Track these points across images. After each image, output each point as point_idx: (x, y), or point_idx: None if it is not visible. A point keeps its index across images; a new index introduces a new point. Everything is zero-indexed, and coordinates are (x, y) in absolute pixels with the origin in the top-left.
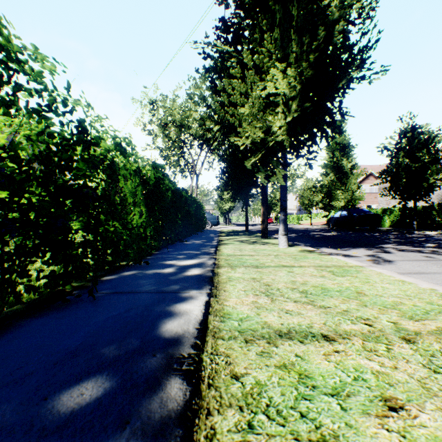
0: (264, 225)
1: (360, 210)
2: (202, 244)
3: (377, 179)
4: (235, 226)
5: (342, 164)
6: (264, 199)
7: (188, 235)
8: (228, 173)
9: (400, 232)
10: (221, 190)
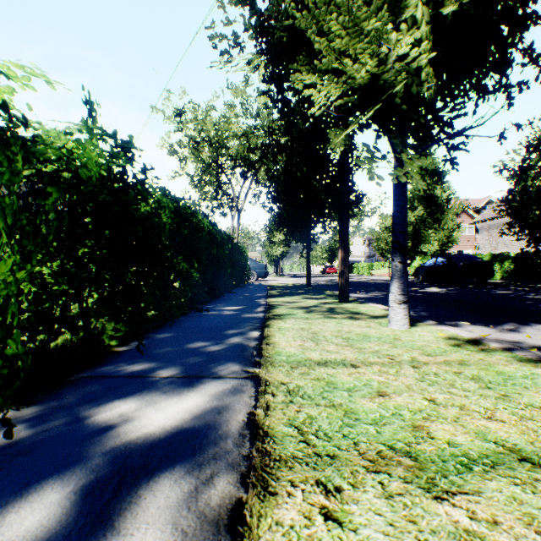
0: (343, 279)
1: (464, 256)
2: (236, 316)
3: (471, 217)
4: (288, 277)
5: (434, 193)
6: (343, 235)
7: (217, 295)
8: (281, 201)
9: (528, 287)
10: (270, 231)
